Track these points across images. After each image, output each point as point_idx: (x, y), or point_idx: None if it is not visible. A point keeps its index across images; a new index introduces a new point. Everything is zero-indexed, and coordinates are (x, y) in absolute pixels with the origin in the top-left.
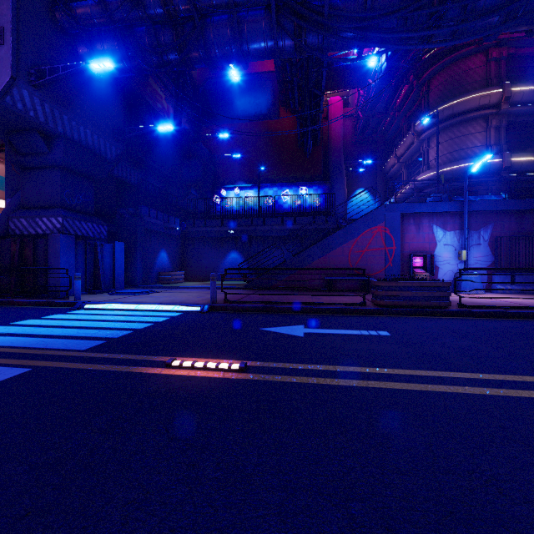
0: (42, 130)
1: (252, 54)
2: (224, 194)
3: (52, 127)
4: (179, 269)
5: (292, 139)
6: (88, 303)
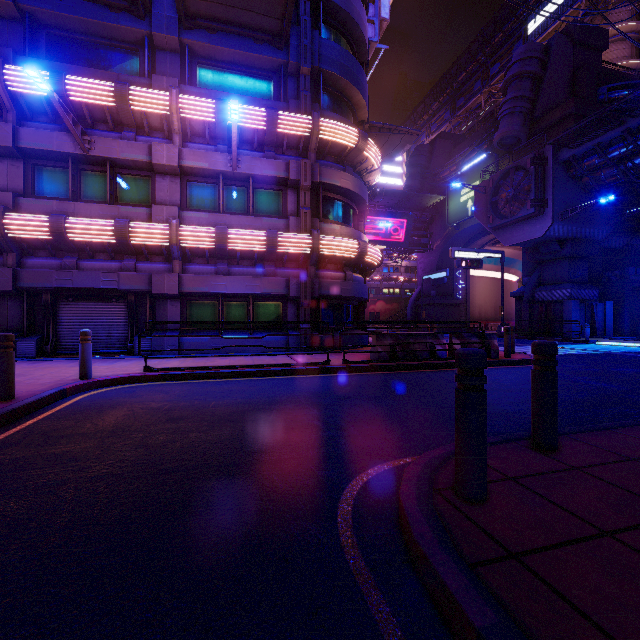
0: (558, 239)
1: None
2: None
3: (565, 236)
4: None
5: None
6: (597, 341)
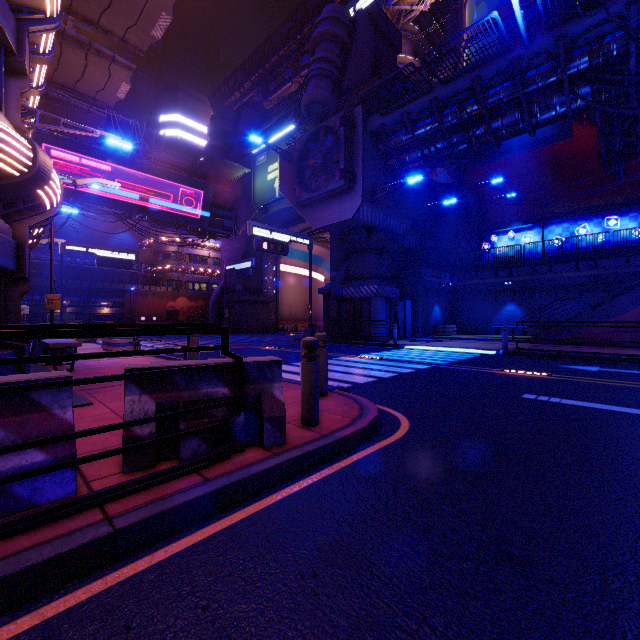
0: (367, 227)
1: (541, 125)
2: (495, 240)
3: (373, 223)
4: (449, 322)
5: (592, 158)
6: (406, 345)
